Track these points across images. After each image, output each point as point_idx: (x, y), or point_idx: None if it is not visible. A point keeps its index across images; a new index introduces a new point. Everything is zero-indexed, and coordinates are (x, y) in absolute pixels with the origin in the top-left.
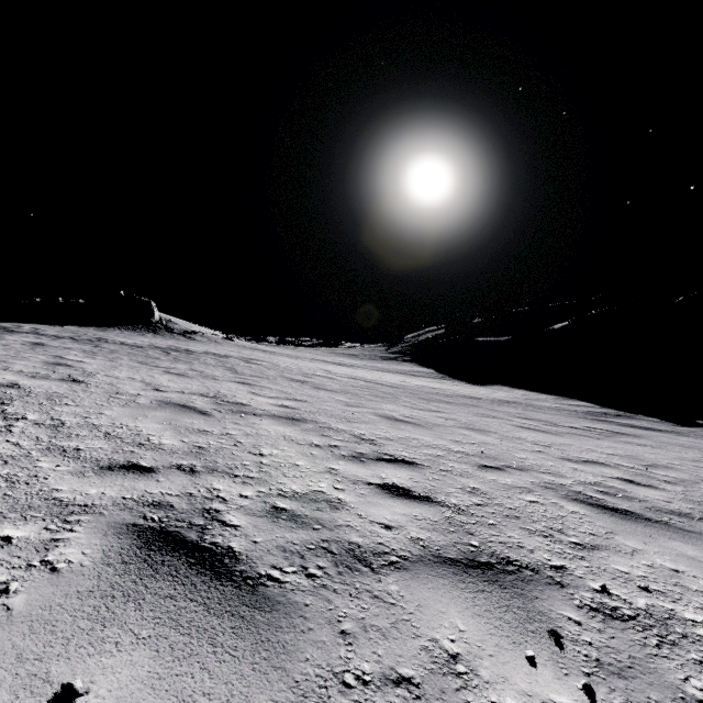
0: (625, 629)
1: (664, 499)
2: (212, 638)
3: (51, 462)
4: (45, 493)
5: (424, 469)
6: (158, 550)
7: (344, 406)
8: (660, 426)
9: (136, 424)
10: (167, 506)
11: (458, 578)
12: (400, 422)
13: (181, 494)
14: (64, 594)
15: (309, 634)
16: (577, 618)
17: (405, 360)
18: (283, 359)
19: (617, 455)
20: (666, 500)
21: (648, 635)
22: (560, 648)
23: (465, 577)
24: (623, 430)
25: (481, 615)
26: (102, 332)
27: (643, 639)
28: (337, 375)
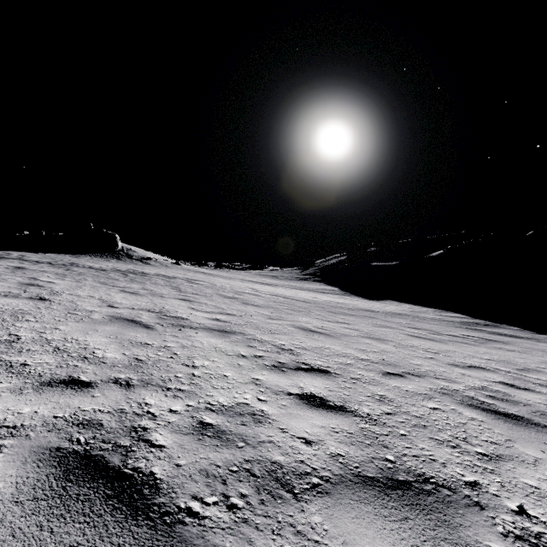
0: None
1: (543, 402)
2: None
3: None
4: None
5: (337, 377)
6: (76, 481)
7: (267, 319)
8: (521, 334)
9: (86, 338)
10: (96, 425)
11: (380, 502)
12: (314, 333)
13: (113, 411)
14: None
15: None
16: None
17: (316, 280)
18: (219, 280)
19: (494, 360)
20: (545, 403)
21: None
22: None
23: (386, 501)
24: (493, 337)
25: None
26: (76, 258)
27: None
28: (262, 292)
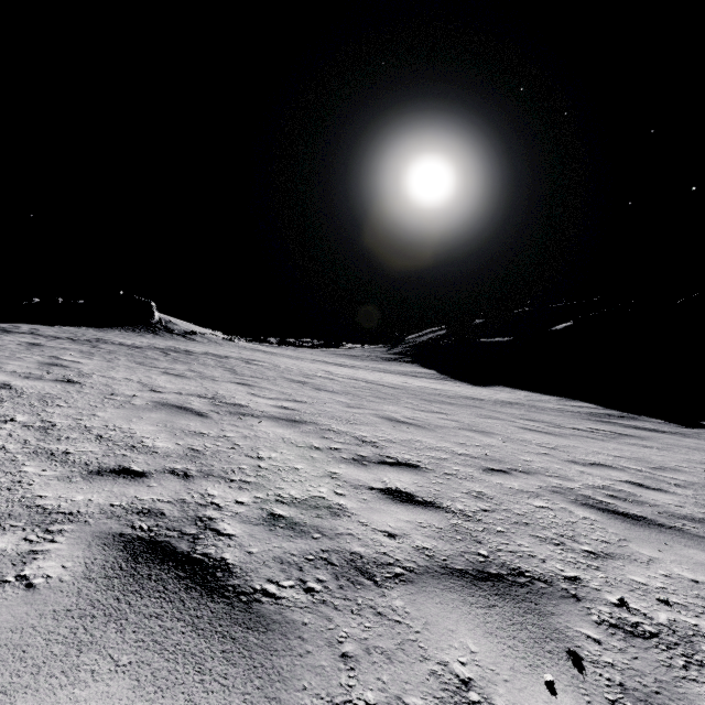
0: (648, 648)
1: (675, 503)
2: (200, 664)
3: (37, 467)
4: (28, 500)
5: (428, 473)
6: (145, 563)
7: (345, 408)
8: (665, 428)
9: (130, 426)
10: (158, 514)
11: (467, 591)
12: (402, 423)
13: (173, 501)
14: (38, 614)
15: (307, 658)
16: (596, 636)
17: (407, 361)
18: (284, 360)
19: (624, 457)
20: (677, 504)
21: (673, 655)
22: (581, 671)
23: (474, 590)
24: (628, 431)
25: (493, 634)
26: (101, 332)
27: (668, 660)
28: (338, 376)
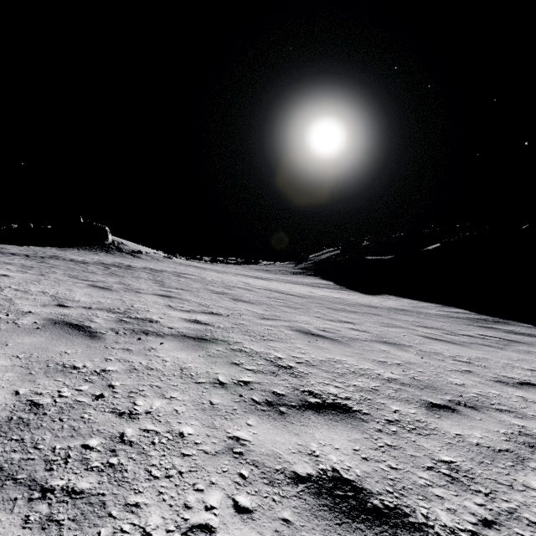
0: None
1: None
2: None
3: None
4: None
5: (366, 422)
6: None
7: (259, 320)
8: None
9: None
10: None
11: None
12: (316, 337)
13: None
14: None
15: None
16: None
17: (310, 275)
18: (211, 274)
19: None
20: None
21: None
22: None
23: None
24: (512, 337)
25: None
26: (61, 251)
27: None
28: (255, 287)
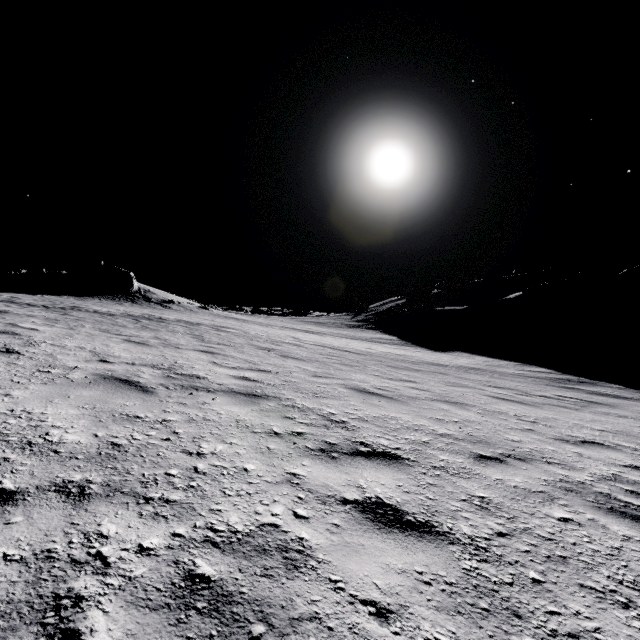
0: None
1: None
2: None
3: None
4: None
5: (412, 467)
6: None
7: (311, 377)
8: (626, 394)
9: (45, 410)
10: None
11: None
12: (372, 395)
13: (30, 556)
14: None
15: None
16: None
17: (370, 328)
18: (254, 327)
19: (609, 431)
20: None
21: None
22: None
23: None
24: (594, 398)
25: None
26: (81, 301)
27: None
28: (306, 342)
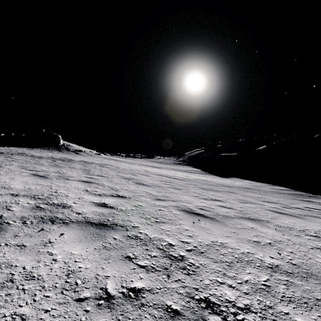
0: None
1: None
2: None
3: None
4: None
5: None
6: None
7: (154, 201)
8: None
9: None
10: None
11: None
12: (198, 216)
13: None
14: None
15: None
16: None
17: (186, 165)
18: (124, 164)
19: None
20: None
21: None
22: None
23: None
24: None
25: None
26: (29, 150)
27: None
28: (152, 173)
